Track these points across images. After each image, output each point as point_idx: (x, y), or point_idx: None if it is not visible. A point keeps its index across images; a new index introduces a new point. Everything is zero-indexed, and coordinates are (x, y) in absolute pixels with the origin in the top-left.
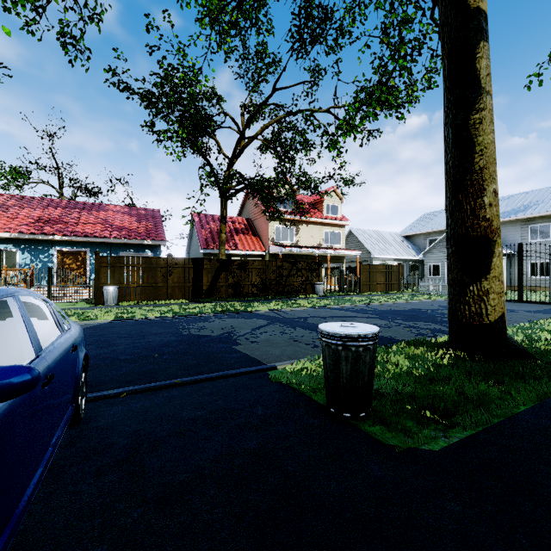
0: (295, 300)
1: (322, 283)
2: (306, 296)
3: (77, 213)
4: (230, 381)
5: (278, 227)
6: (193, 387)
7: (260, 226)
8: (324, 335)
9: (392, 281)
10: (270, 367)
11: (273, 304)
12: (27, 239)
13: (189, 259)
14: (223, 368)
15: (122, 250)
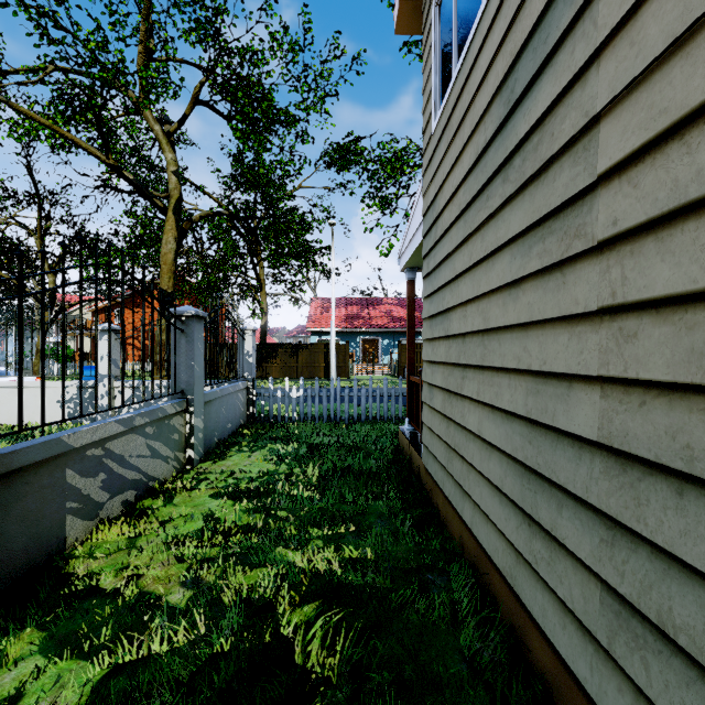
0: None
1: None
2: None
3: (367, 308)
4: None
5: None
6: None
7: None
8: None
9: None
10: None
11: None
12: (345, 332)
13: None
14: None
15: (402, 336)
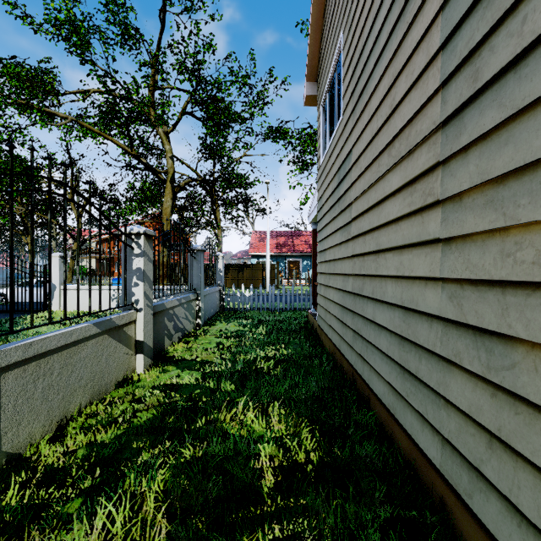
0: None
1: None
2: None
3: (291, 239)
4: None
5: None
6: None
7: None
8: None
9: None
10: None
11: None
12: (275, 255)
13: None
14: None
15: None
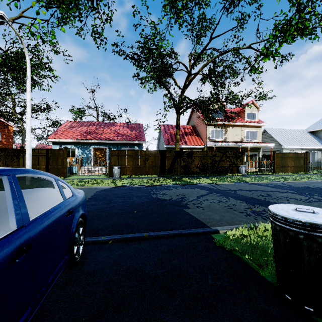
0: (225, 177)
1: (244, 166)
2: (232, 174)
3: (102, 128)
4: (183, 240)
5: (212, 130)
6: (155, 242)
7: (200, 130)
8: (277, 219)
9: (300, 164)
10: (214, 230)
11: (210, 179)
12: (80, 142)
13: (158, 151)
14: (177, 226)
15: (123, 146)
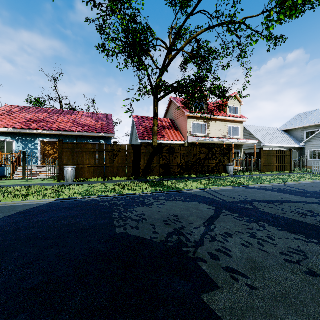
0: (215, 178)
1: (233, 165)
2: (219, 175)
3: (57, 116)
4: None
5: (194, 123)
6: None
7: (180, 124)
8: None
9: (285, 163)
10: None
11: (199, 182)
12: (20, 133)
13: (130, 145)
14: None
15: (84, 140)
